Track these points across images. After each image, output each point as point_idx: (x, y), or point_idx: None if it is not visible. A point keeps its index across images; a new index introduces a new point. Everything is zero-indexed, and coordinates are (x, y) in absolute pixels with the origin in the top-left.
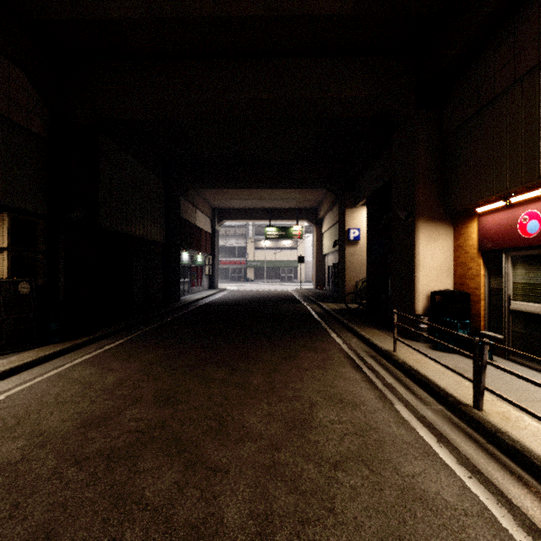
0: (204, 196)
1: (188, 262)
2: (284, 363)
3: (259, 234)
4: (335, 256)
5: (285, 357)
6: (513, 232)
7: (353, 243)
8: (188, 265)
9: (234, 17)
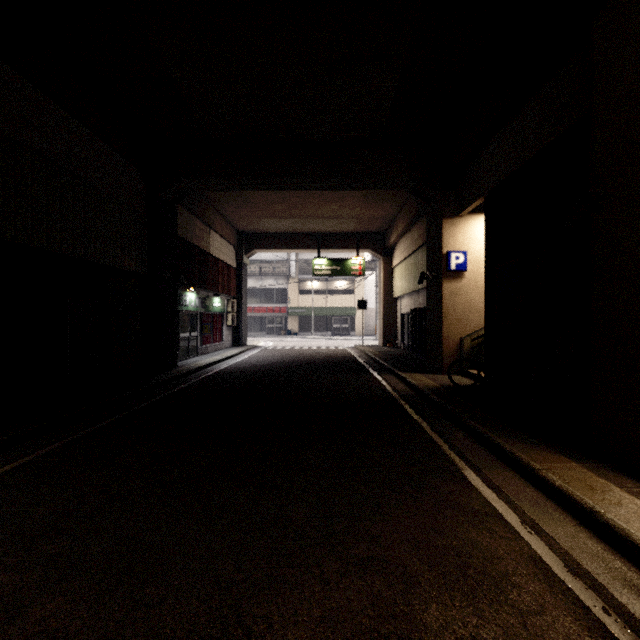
0: (223, 211)
1: (196, 307)
2: None
3: (305, 272)
4: (414, 299)
5: None
6: None
7: (456, 274)
8: (196, 312)
9: None
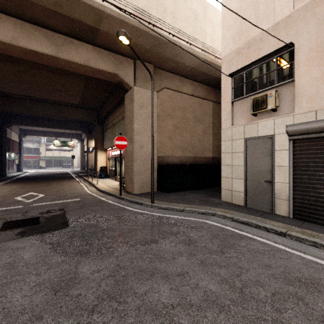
0: None
1: (7, 158)
2: (60, 182)
3: (49, 141)
4: None
5: (61, 182)
6: (109, 155)
7: (91, 152)
8: (7, 159)
9: (46, 99)
